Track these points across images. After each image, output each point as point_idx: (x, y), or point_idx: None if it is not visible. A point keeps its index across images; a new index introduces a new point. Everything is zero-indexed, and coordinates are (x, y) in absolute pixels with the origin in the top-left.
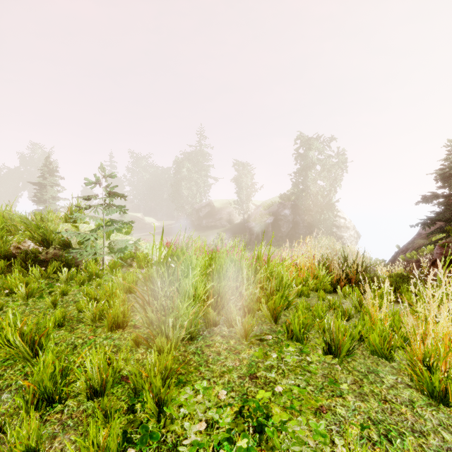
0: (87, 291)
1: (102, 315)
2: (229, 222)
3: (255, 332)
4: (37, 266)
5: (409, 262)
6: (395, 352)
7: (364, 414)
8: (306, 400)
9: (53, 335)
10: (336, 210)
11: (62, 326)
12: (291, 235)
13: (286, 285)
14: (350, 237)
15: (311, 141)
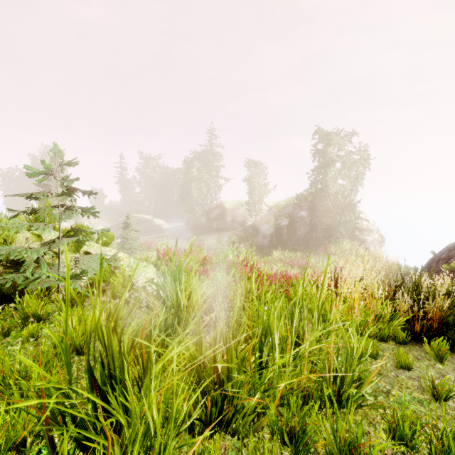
0: None
1: None
2: (241, 224)
3: None
4: None
5: (454, 273)
6: None
7: None
8: None
9: None
10: (358, 212)
11: None
12: (308, 239)
13: (355, 358)
14: (374, 241)
15: (330, 136)
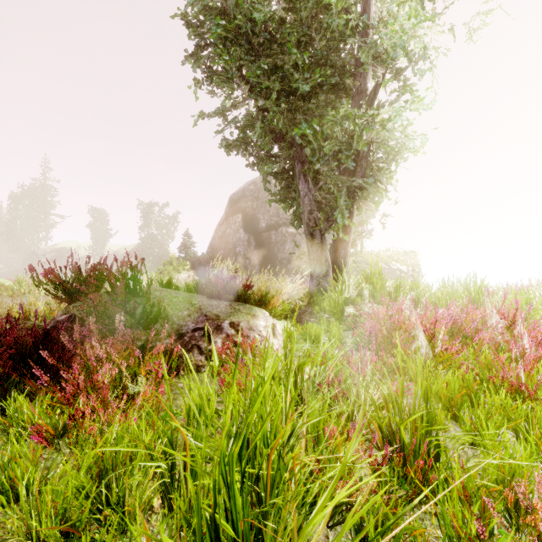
0: None
1: None
2: (82, 267)
3: None
4: None
5: None
6: None
7: None
8: None
9: None
10: None
11: None
12: None
13: None
14: None
15: (152, 206)
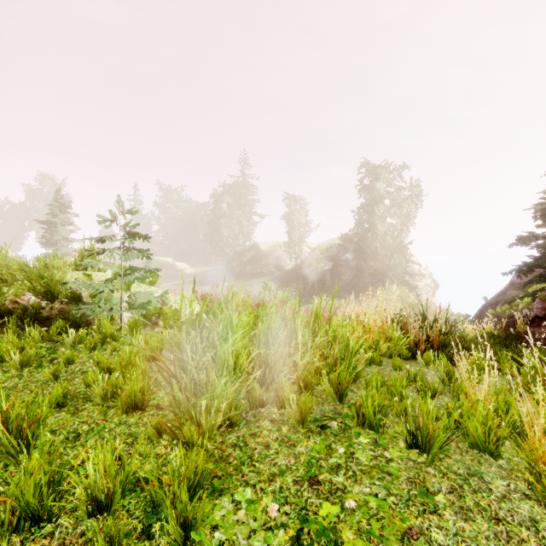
0: (98, 358)
1: (115, 391)
2: (279, 268)
3: (314, 416)
4: (37, 326)
5: (500, 318)
6: (501, 443)
7: (471, 541)
8: (388, 520)
9: (50, 418)
10: (409, 254)
11: (63, 407)
12: (354, 284)
13: (353, 352)
14: (426, 287)
15: (378, 170)
